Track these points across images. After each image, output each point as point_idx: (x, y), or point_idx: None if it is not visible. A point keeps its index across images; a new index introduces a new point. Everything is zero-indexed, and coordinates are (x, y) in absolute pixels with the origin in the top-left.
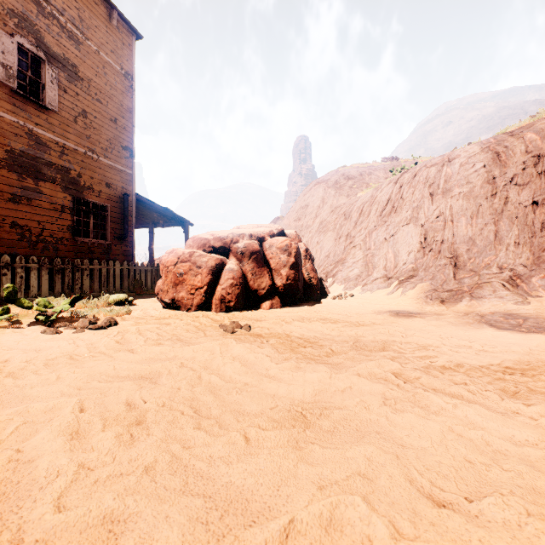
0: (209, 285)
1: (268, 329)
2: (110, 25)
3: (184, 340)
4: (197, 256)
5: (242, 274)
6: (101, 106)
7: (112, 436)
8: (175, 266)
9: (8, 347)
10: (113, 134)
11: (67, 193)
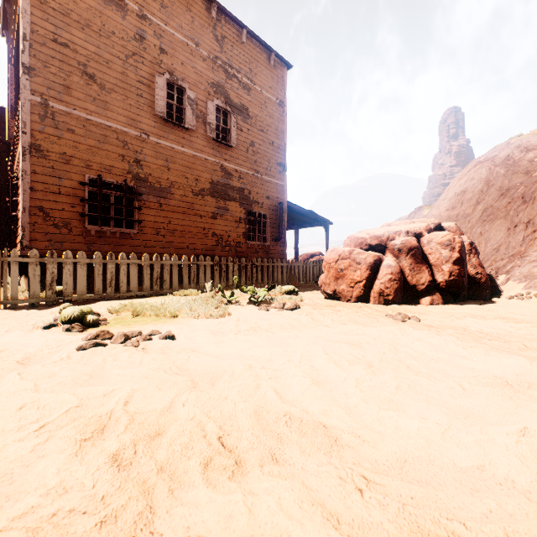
0: (367, 280)
1: (438, 321)
2: (269, 66)
3: (361, 323)
4: (356, 254)
5: (400, 270)
6: (263, 135)
7: (362, 368)
8: (336, 262)
9: (248, 316)
10: (271, 154)
11: (242, 208)
